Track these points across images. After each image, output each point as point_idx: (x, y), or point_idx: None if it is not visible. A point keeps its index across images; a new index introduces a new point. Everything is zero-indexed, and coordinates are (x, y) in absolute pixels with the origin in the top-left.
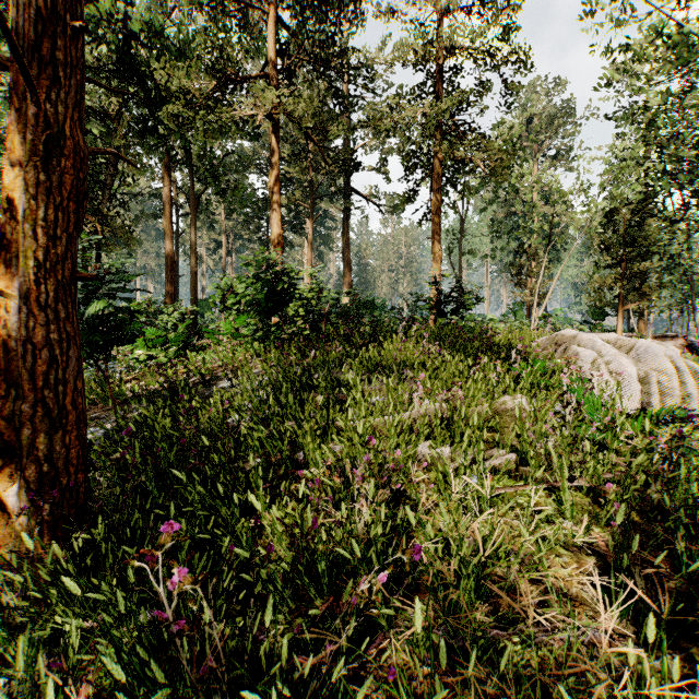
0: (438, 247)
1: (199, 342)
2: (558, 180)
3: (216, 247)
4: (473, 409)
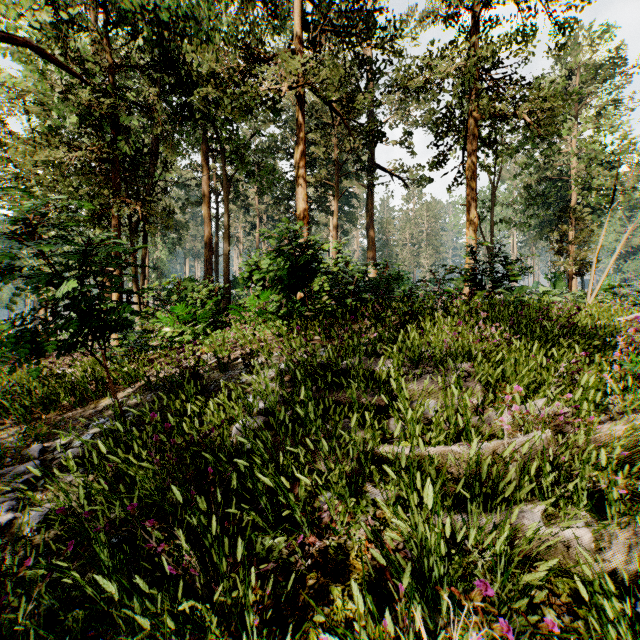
0: (473, 214)
1: (230, 317)
2: (627, 126)
3: (251, 229)
4: (591, 436)
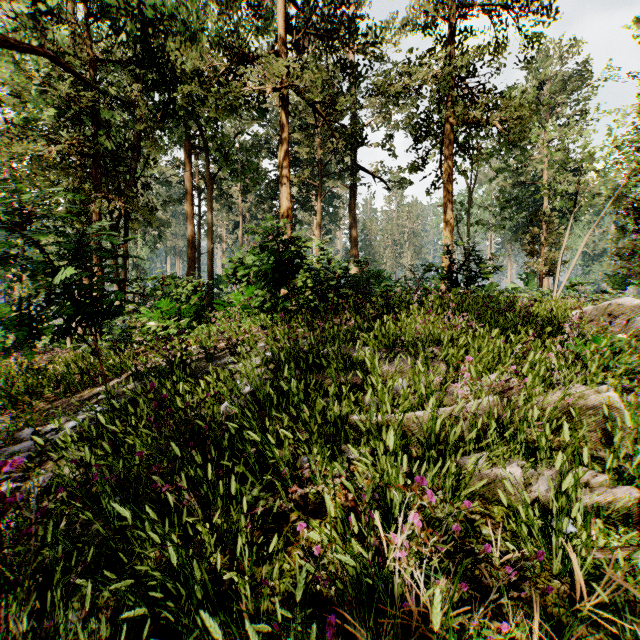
0: (449, 215)
1: (213, 313)
2: (587, 136)
3: (234, 227)
4: (534, 402)
